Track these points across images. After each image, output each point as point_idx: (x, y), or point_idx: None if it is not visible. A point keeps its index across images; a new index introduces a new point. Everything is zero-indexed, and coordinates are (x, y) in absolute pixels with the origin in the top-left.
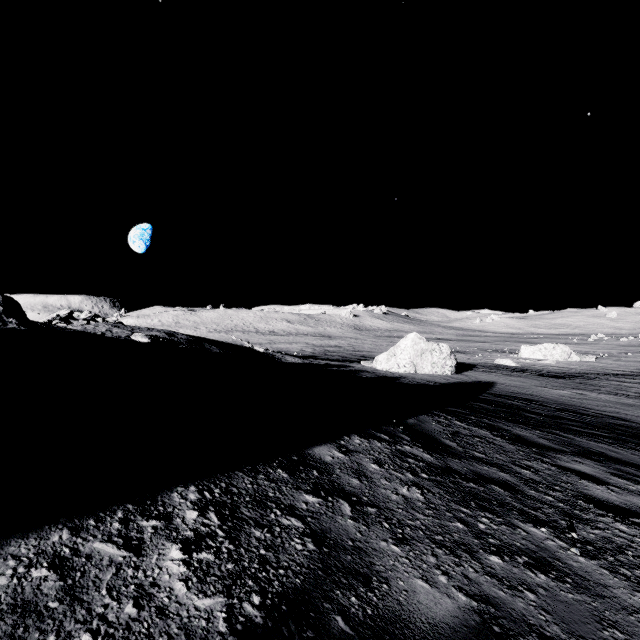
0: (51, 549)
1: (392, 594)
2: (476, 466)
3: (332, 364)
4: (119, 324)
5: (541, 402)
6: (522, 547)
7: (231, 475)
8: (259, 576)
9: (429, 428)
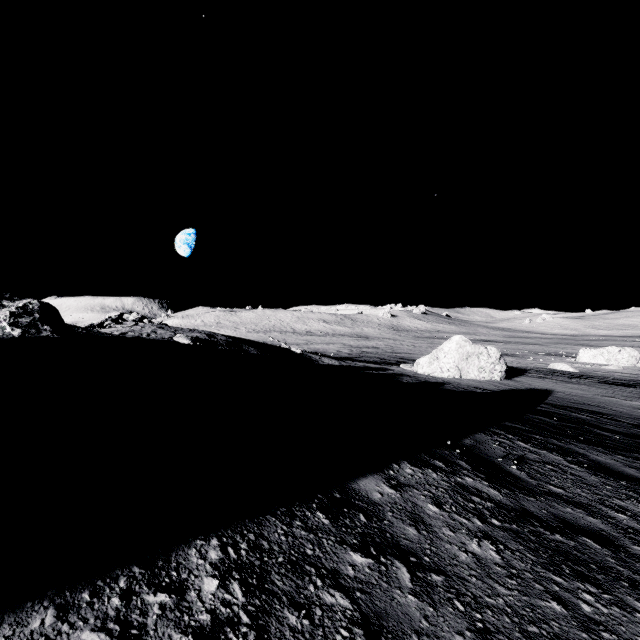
0: None
1: None
2: (557, 507)
3: (370, 367)
4: (163, 325)
5: (612, 416)
6: None
7: (261, 521)
8: None
9: (489, 451)
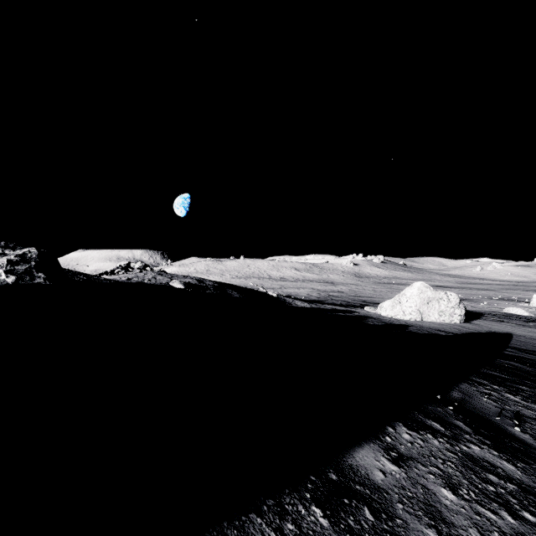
0: None
1: None
2: None
3: (338, 309)
4: (162, 272)
5: None
6: None
7: (244, 524)
8: None
9: (481, 406)
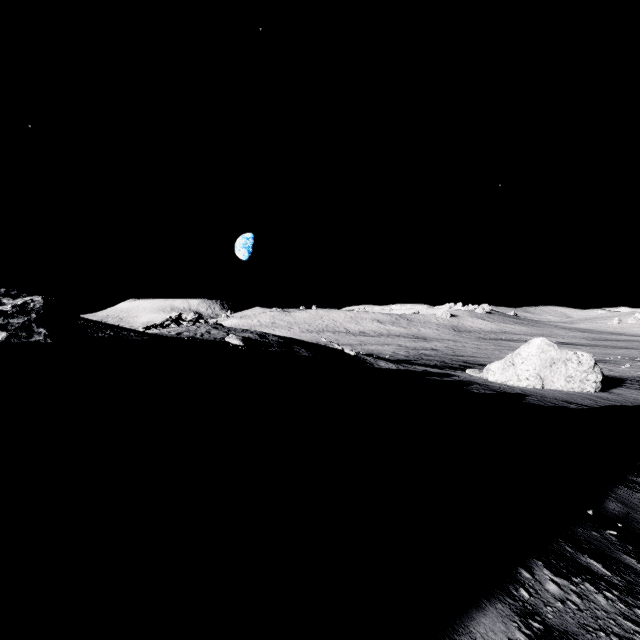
0: None
1: None
2: None
3: (431, 372)
4: (218, 325)
5: None
6: None
7: None
8: None
9: None
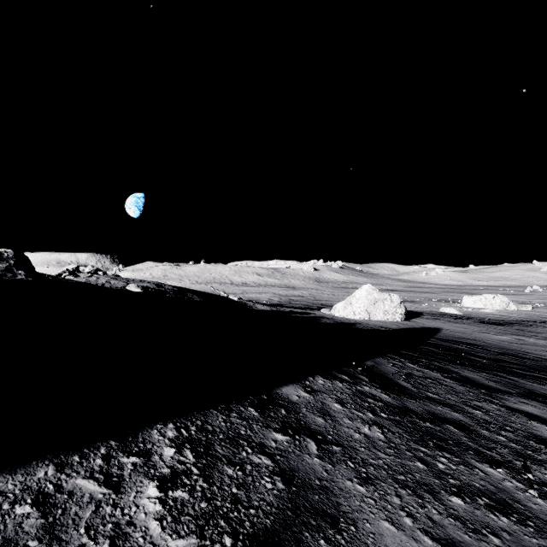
0: (36, 485)
1: (360, 537)
2: (430, 406)
3: (296, 311)
4: (116, 277)
5: (484, 346)
6: (481, 488)
7: (206, 413)
8: (231, 516)
9: (385, 370)
